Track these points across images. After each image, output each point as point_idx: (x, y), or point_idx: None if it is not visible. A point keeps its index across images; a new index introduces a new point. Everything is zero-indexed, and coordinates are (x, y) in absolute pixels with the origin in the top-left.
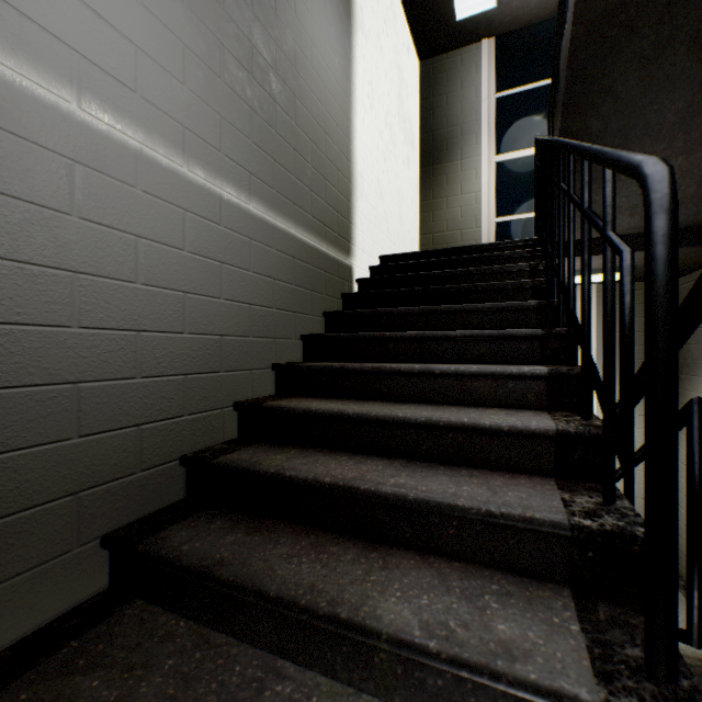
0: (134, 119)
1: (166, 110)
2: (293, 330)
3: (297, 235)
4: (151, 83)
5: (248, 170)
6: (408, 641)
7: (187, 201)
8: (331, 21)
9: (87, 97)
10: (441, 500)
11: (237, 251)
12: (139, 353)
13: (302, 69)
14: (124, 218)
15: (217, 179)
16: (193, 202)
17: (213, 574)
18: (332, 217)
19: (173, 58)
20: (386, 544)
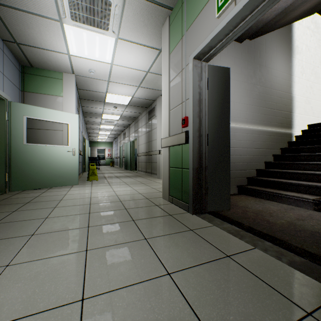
0: (240, 122)
1: (244, 118)
2: (270, 154)
3: (271, 130)
4: (242, 115)
5: (258, 120)
6: (287, 194)
7: (247, 132)
8: (283, 64)
9: (235, 123)
10: (299, 183)
11: (256, 138)
12: (240, 159)
13: (272, 87)
14: (239, 138)
15: (252, 125)
16: (248, 132)
17: (256, 189)
18: (283, 120)
19: (245, 108)
20: (288, 191)
